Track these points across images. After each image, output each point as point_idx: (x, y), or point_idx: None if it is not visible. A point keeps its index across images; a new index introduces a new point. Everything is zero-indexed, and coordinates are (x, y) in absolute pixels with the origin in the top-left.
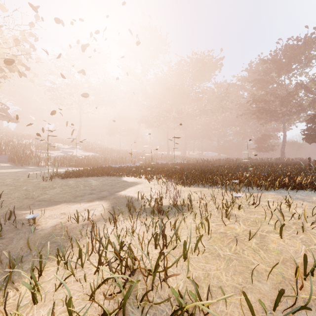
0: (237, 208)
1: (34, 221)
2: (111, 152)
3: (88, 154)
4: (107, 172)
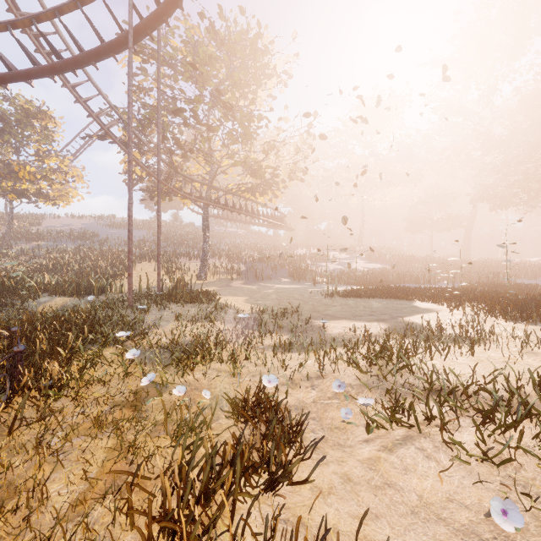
0: None
1: (324, 328)
2: (411, 263)
3: (372, 267)
4: (393, 293)
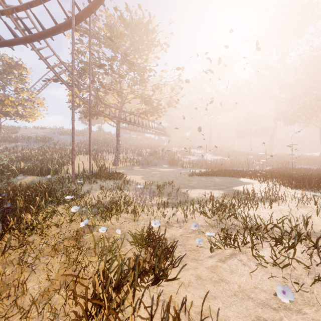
0: (318, 205)
1: (187, 193)
2: (238, 156)
3: (216, 158)
4: (228, 173)
